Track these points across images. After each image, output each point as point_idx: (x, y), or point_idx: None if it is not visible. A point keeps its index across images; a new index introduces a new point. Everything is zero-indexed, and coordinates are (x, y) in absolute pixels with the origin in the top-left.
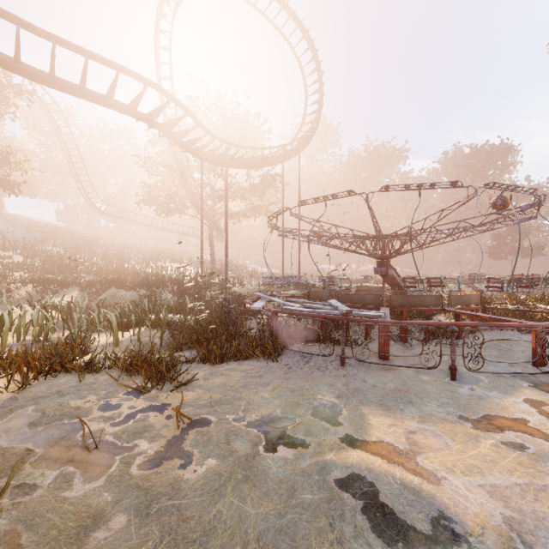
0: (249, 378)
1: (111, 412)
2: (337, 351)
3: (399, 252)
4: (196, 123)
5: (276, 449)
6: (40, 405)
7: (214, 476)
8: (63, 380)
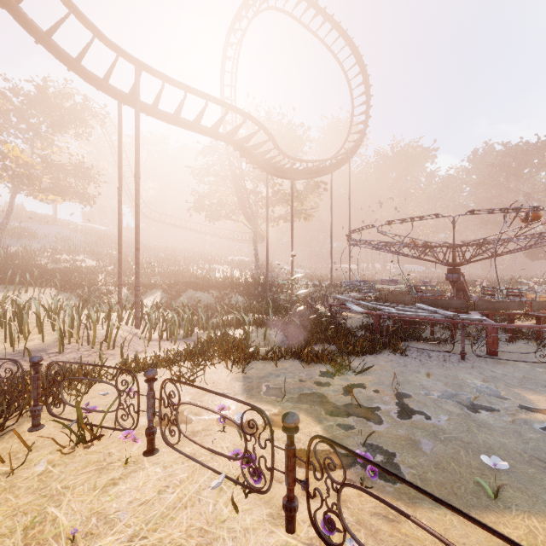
0: (398, 368)
1: (329, 387)
2: (437, 348)
3: (469, 260)
4: (275, 144)
5: (479, 412)
6: (272, 382)
7: (456, 424)
8: (259, 366)
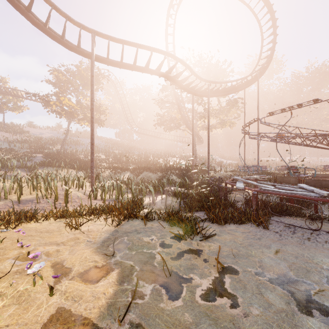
0: (250, 239)
1: (168, 249)
2: (313, 225)
3: None
4: (192, 72)
5: (311, 313)
6: (129, 237)
7: (264, 324)
8: (135, 223)
